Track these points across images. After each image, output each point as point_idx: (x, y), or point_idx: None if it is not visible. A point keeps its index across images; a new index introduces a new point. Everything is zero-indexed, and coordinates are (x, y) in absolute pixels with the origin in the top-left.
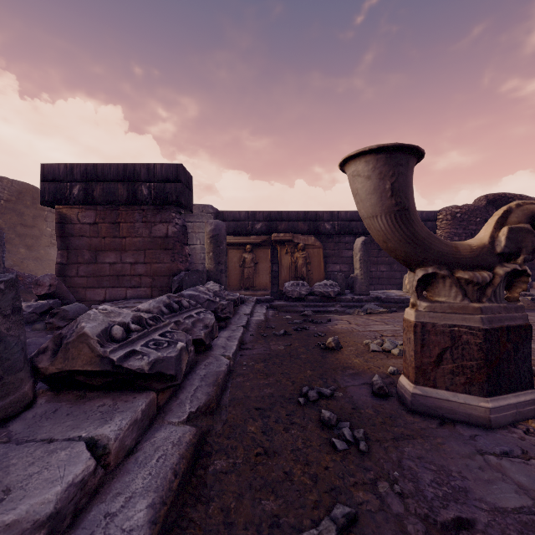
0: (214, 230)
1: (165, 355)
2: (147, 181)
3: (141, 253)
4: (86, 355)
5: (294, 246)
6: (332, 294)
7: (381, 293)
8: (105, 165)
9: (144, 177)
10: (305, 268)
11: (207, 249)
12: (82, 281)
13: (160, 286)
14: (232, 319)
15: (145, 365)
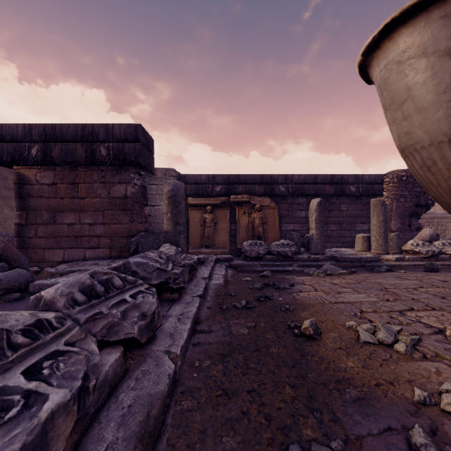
0: (172, 190)
1: None
2: (106, 142)
3: (100, 214)
4: None
5: (251, 207)
6: (289, 254)
7: (334, 252)
8: (64, 125)
9: (102, 137)
10: (261, 228)
11: (165, 210)
12: (40, 242)
13: (119, 247)
14: (189, 286)
15: None
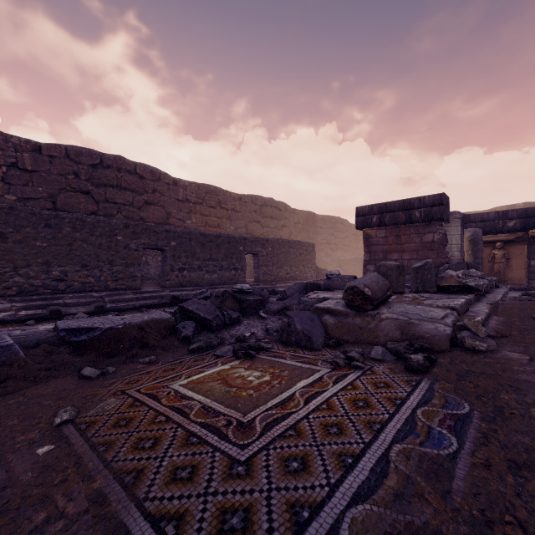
0: (472, 235)
1: (478, 284)
2: (418, 208)
3: (414, 253)
4: (453, 281)
5: None
6: None
7: None
8: (391, 202)
9: (416, 206)
10: None
11: (466, 249)
12: None
13: None
14: (492, 292)
15: (473, 285)
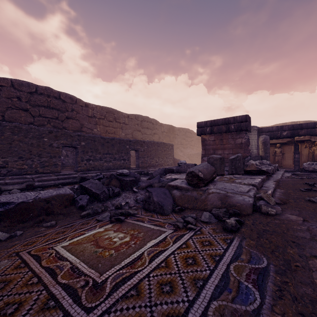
0: (264, 140)
1: (268, 169)
2: (233, 123)
3: (231, 150)
4: (253, 167)
5: (311, 143)
6: None
7: None
8: (218, 119)
9: (232, 122)
10: None
11: (260, 147)
12: None
13: None
14: (275, 173)
15: (265, 169)
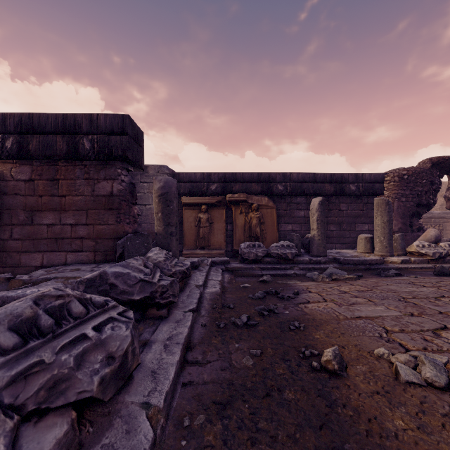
0: (163, 187)
1: None
2: (89, 134)
3: (83, 213)
4: None
5: (248, 206)
6: (289, 256)
7: (335, 253)
8: (42, 115)
9: (86, 129)
10: (259, 228)
11: (155, 209)
12: (16, 244)
13: (105, 250)
14: (180, 297)
15: None
